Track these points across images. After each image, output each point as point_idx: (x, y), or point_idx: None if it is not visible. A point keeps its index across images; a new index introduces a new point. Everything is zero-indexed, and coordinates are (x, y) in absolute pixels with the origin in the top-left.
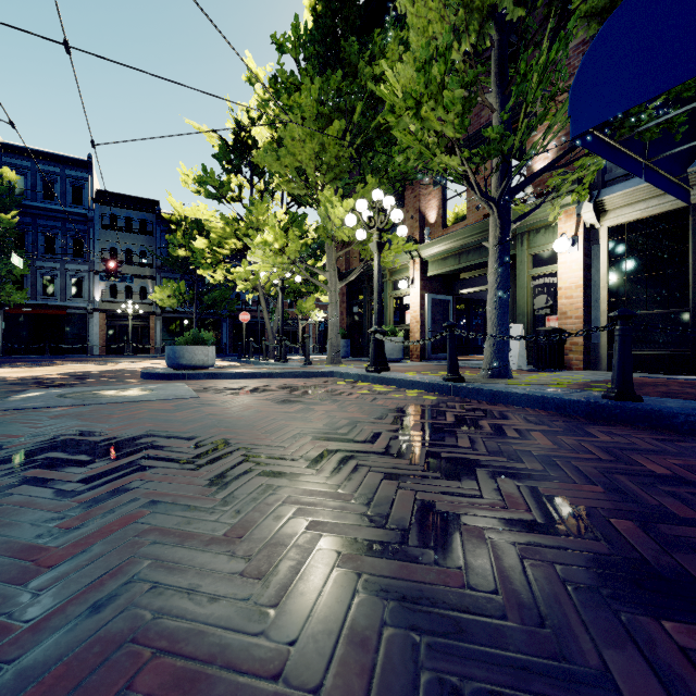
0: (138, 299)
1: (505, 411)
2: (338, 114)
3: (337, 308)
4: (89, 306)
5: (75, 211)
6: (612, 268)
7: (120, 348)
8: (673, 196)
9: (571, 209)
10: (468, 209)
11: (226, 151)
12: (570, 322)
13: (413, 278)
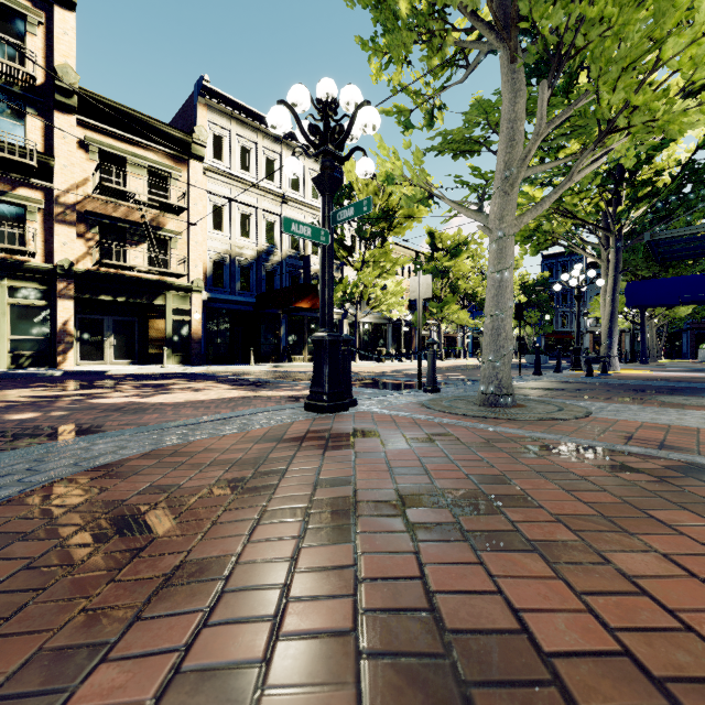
0: None
1: None
2: None
3: (652, 337)
4: (583, 330)
5: None
6: None
7: None
8: None
9: None
10: None
11: None
12: None
13: None
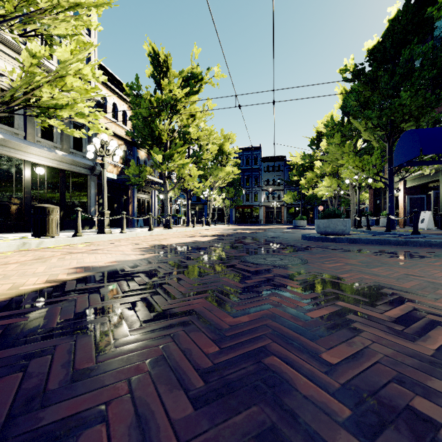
0: (277, 200)
1: None
2: (351, 136)
3: (354, 205)
4: (260, 204)
5: (255, 167)
6: None
7: (270, 221)
8: None
9: None
10: None
11: (313, 141)
12: None
13: (400, 188)
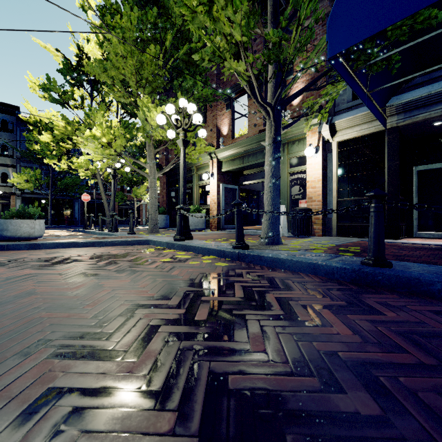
0: None
1: (285, 278)
2: (155, 43)
3: (156, 191)
4: None
5: None
6: (340, 168)
7: None
8: (379, 121)
9: (315, 128)
10: (248, 126)
11: (70, 69)
12: (314, 204)
13: (212, 173)
